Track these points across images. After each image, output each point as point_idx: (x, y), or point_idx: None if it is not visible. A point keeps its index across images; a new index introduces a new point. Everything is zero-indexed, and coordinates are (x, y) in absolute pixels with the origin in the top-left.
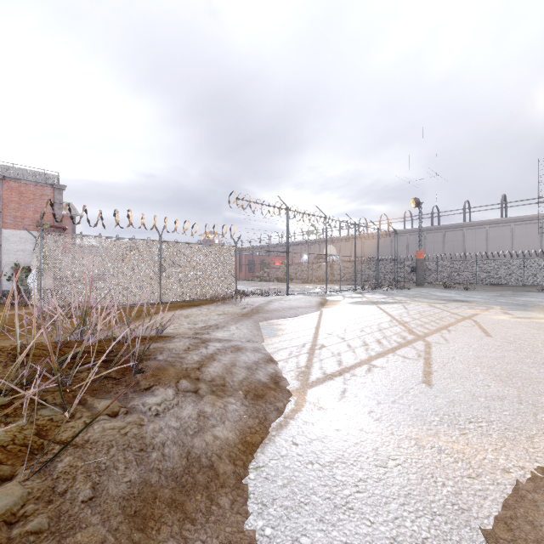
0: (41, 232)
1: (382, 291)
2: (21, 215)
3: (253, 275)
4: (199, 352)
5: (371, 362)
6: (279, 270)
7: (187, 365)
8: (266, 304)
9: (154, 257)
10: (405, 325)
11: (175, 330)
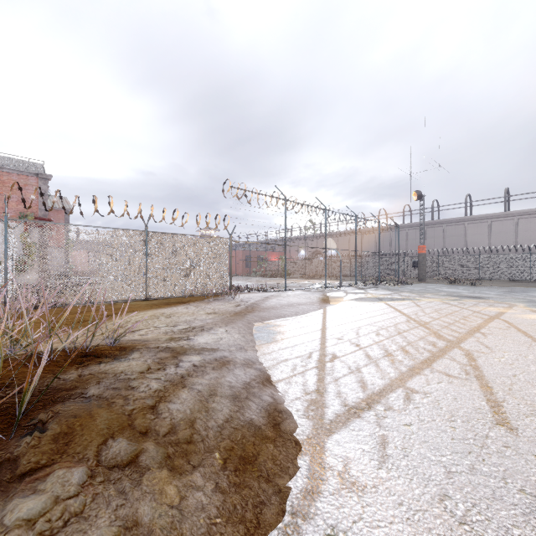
0: (6, 219)
1: (385, 286)
2: (3, 206)
3: (250, 271)
4: (163, 374)
5: (406, 383)
6: (276, 266)
7: (135, 402)
8: (262, 301)
9: (139, 249)
10: (428, 327)
11: (144, 336)
